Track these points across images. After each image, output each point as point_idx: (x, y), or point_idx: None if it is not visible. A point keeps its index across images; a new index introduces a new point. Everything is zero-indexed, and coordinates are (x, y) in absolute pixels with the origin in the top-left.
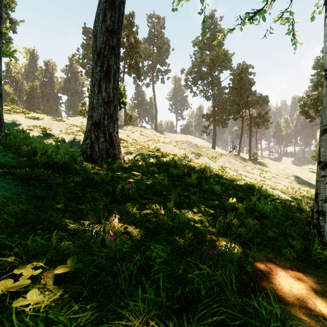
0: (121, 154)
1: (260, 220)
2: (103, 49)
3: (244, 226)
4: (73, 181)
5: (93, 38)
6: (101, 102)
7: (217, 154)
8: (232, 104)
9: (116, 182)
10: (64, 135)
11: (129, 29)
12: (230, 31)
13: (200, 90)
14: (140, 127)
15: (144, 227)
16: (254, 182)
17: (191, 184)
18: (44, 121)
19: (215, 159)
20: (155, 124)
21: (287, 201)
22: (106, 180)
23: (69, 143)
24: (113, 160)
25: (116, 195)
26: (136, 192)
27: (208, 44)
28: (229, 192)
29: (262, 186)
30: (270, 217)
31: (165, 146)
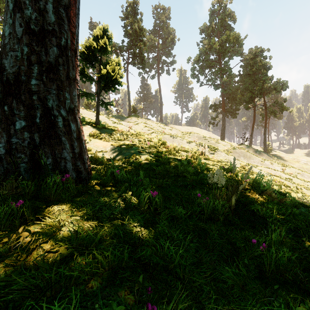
0: (83, 157)
1: None
2: None
3: None
4: None
5: None
6: (23, 31)
7: (228, 146)
8: (243, 93)
9: None
10: None
11: (133, 17)
12: None
13: (208, 79)
14: (144, 119)
15: None
16: None
17: (279, 269)
18: None
19: (227, 152)
20: (160, 117)
21: None
22: None
23: None
24: (46, 177)
25: None
26: None
27: (216, 30)
28: None
29: None
30: None
31: (172, 138)
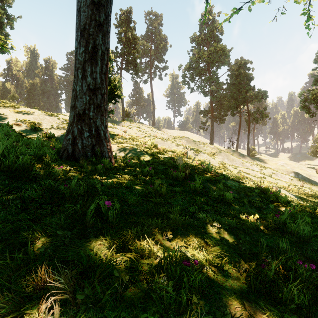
0: (111, 152)
1: (300, 249)
2: (88, 25)
3: (291, 270)
4: (23, 195)
5: (76, 12)
6: (86, 89)
7: (215, 150)
8: (230, 100)
9: (90, 195)
10: (55, 131)
11: (127, 25)
12: (237, 10)
13: (198, 86)
14: (137, 123)
15: (122, 299)
16: (267, 184)
17: (196, 189)
18: (34, 116)
19: (213, 155)
20: (153, 121)
21: (309, 208)
22: (74, 193)
23: (59, 139)
24: (100, 159)
25: (86, 220)
26: (119, 212)
27: (205, 40)
28: (242, 199)
29: (279, 190)
30: (311, 242)
31: (163, 142)
